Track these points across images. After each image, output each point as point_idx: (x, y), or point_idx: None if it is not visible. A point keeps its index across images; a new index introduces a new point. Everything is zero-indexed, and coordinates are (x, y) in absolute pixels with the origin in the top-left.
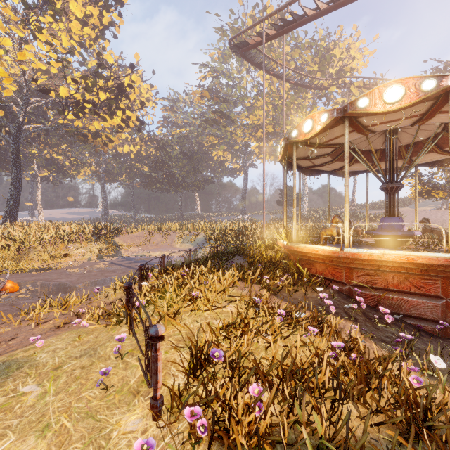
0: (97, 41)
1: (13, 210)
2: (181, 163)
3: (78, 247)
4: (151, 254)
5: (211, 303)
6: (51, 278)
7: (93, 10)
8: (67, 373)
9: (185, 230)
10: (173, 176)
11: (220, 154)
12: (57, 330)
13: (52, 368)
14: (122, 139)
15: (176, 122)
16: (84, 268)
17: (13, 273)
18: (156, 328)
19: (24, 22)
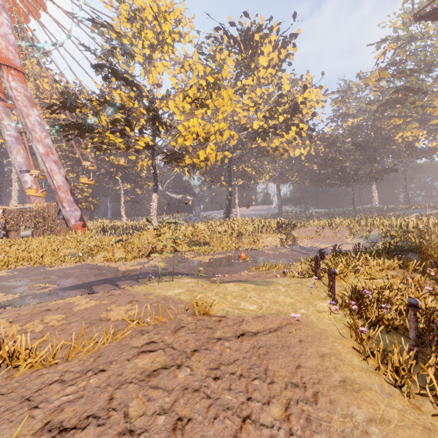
0: (276, 74)
1: (228, 211)
2: (352, 156)
3: (268, 237)
4: (322, 246)
5: (370, 276)
6: (258, 254)
7: (274, 55)
8: (293, 287)
9: (357, 226)
10: (343, 170)
11: (407, 134)
12: (276, 277)
13: (286, 285)
14: (294, 145)
15: (347, 113)
16: (275, 251)
17: (237, 249)
18: (334, 269)
19: (236, 91)
